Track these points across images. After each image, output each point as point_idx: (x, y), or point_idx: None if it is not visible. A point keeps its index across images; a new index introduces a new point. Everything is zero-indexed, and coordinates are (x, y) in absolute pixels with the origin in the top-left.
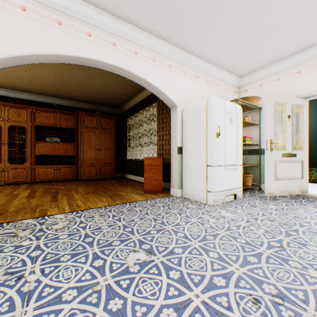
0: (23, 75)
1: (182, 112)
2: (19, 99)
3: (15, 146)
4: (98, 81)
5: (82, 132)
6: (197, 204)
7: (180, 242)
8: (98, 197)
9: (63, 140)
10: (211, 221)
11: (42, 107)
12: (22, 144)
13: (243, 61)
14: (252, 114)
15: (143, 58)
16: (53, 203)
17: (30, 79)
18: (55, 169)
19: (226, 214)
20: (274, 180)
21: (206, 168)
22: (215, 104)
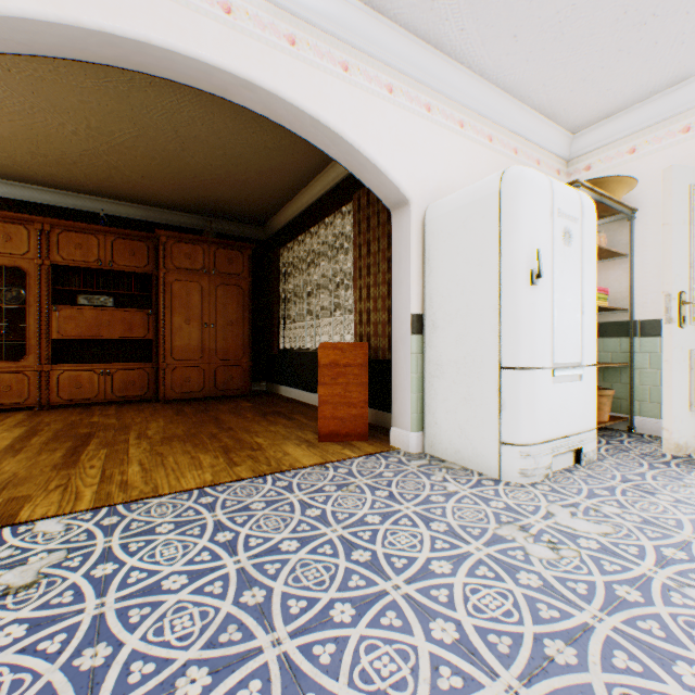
0: (9, 134)
1: (424, 219)
2: (13, 202)
3: (2, 317)
4: (204, 149)
5: (169, 282)
6: (472, 482)
7: (448, 687)
8: (192, 454)
9: (122, 302)
10: (536, 555)
11: (71, 221)
12: (19, 311)
13: (592, 79)
14: (608, 229)
15: (315, 59)
16: (58, 473)
17: (32, 145)
18: (100, 374)
19: (575, 523)
20: (689, 408)
21: (497, 374)
22: (525, 185)
